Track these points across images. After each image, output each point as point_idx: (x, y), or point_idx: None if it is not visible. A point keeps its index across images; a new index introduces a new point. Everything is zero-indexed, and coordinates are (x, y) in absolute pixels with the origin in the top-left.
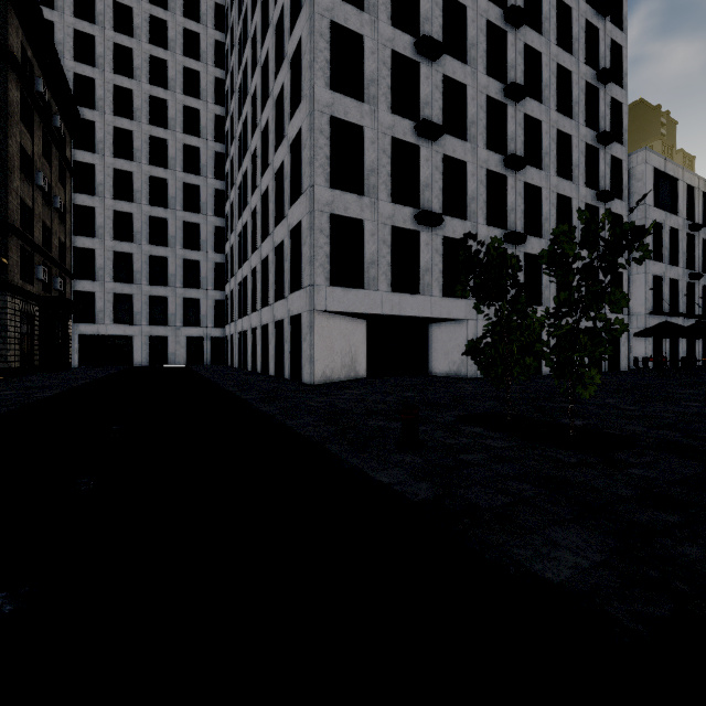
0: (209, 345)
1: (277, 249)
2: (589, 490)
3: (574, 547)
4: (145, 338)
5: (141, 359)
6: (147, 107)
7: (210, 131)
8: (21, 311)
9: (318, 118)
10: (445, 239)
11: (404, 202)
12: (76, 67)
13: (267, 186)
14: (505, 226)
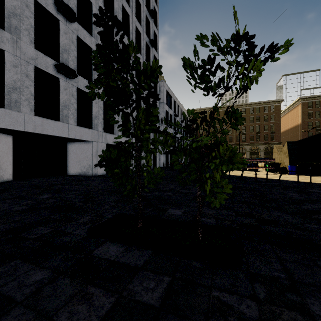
0: None
1: None
2: None
3: None
4: None
5: None
6: None
7: None
8: None
9: None
10: (78, 90)
11: (46, 53)
12: None
13: None
14: None
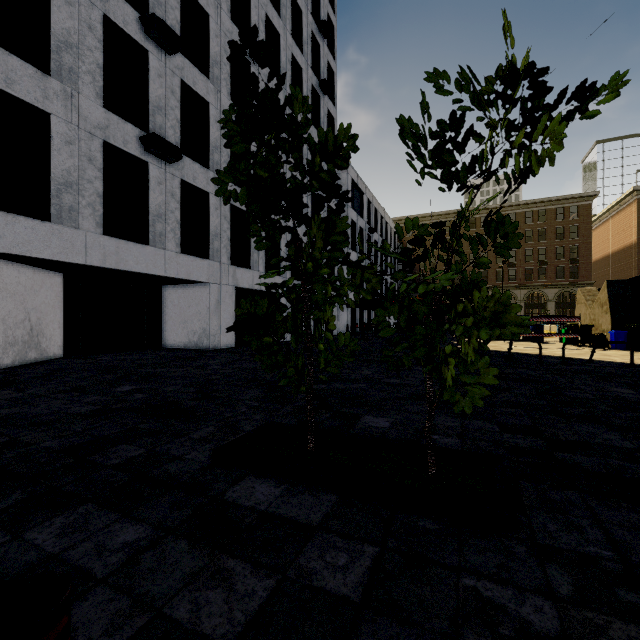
0: None
1: None
2: None
3: None
4: None
5: None
6: None
7: None
8: None
9: None
10: (183, 184)
11: (125, 116)
12: None
13: None
14: None
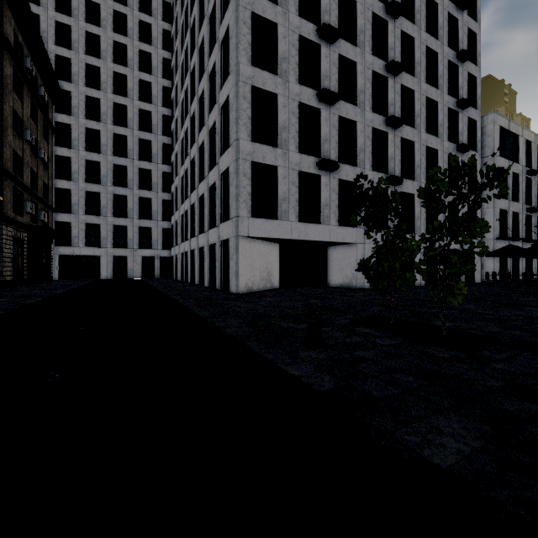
0: (158, 263)
1: (210, 189)
2: (462, 382)
3: (455, 434)
4: (109, 257)
5: (107, 273)
6: (111, 80)
7: (159, 99)
8: (13, 237)
9: (242, 87)
10: (340, 181)
11: (308, 152)
12: (57, 50)
13: (203, 141)
14: (386, 171)
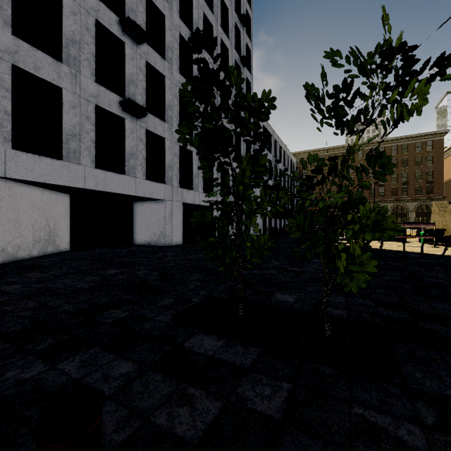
0: None
1: None
2: None
3: None
4: None
5: None
6: None
7: None
8: None
9: None
10: (147, 133)
11: (109, 88)
12: None
13: None
14: (192, 135)
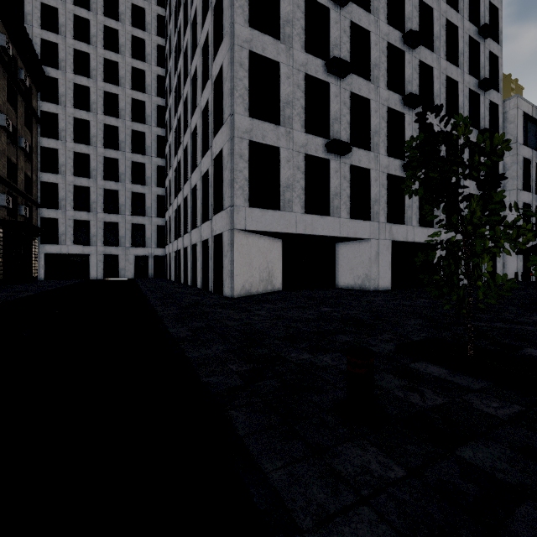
0: (152, 262)
1: (203, 178)
2: None
3: None
4: (99, 256)
5: (97, 273)
6: (101, 68)
7: (153, 88)
8: None
9: (237, 52)
10: (351, 168)
11: (315, 133)
12: (42, 34)
13: (196, 125)
14: (403, 158)
